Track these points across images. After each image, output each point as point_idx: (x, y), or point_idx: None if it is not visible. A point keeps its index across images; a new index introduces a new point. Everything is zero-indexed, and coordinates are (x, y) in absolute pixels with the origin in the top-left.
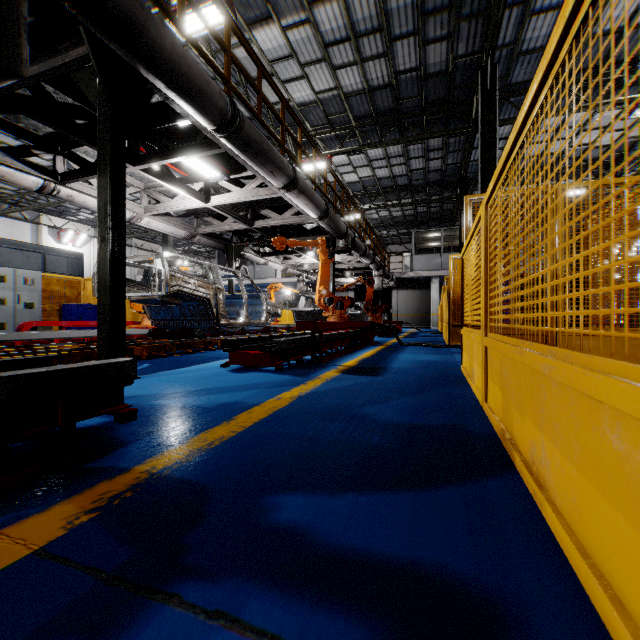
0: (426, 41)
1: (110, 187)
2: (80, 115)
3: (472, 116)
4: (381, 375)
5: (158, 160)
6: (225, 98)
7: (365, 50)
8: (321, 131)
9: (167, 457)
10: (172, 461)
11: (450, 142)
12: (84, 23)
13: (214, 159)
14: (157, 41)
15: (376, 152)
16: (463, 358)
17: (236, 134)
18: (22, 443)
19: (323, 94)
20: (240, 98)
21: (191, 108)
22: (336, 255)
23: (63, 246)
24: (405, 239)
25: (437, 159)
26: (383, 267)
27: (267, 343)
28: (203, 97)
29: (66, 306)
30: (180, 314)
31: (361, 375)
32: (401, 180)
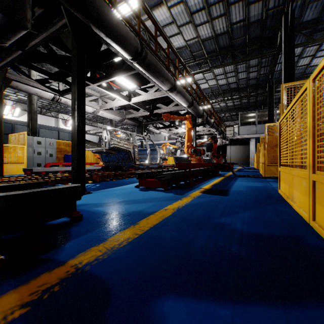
0: (249, 3)
1: (77, 91)
2: (69, 60)
3: (277, 44)
4: (227, 195)
5: (104, 80)
6: (137, 40)
7: (213, 13)
8: (188, 62)
9: (91, 253)
10: (93, 257)
11: (262, 61)
12: (62, 3)
13: (133, 78)
14: (100, 9)
15: (219, 71)
16: (280, 186)
17: (143, 61)
18: (15, 234)
19: (190, 41)
20: (145, 43)
21: (119, 47)
22: (196, 127)
23: (67, 128)
24: (234, 118)
25: (254, 72)
26: (222, 133)
27: (160, 174)
28: (125, 40)
29: (66, 155)
30: (116, 159)
31: (215, 195)
32: (233, 85)
